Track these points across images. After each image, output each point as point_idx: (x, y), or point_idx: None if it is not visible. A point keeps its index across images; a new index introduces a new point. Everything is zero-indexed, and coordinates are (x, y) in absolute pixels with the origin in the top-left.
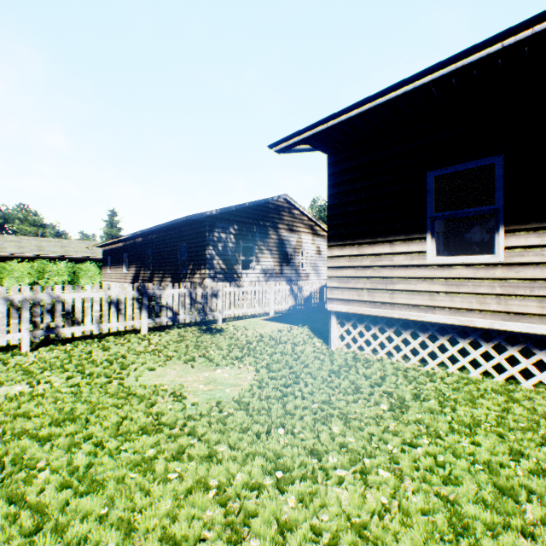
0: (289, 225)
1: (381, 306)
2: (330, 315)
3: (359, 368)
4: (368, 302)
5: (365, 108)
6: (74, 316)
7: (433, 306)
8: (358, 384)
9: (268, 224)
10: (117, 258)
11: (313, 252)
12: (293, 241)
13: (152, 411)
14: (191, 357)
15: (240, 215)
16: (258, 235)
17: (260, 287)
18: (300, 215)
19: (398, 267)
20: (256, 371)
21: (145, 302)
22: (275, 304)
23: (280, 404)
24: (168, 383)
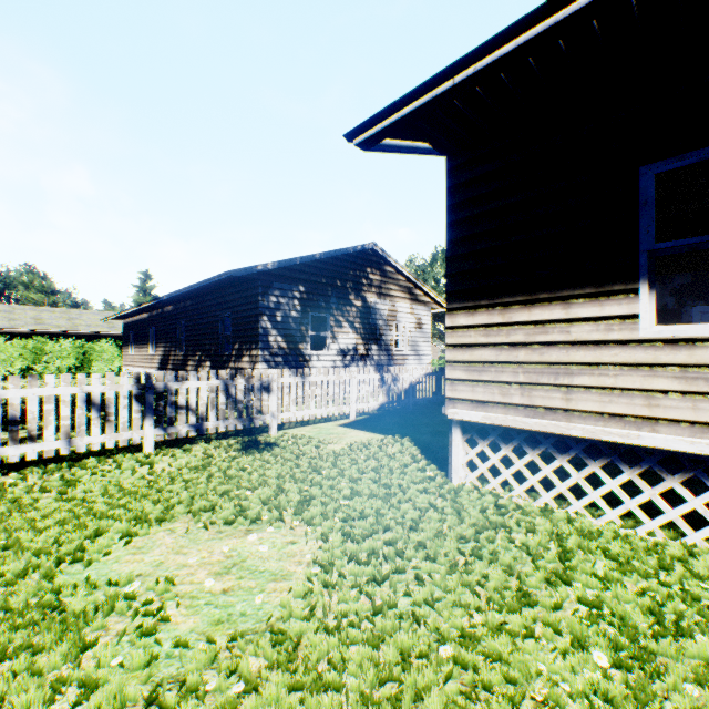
0: (378, 287)
1: (547, 415)
2: (451, 426)
3: (512, 531)
4: (522, 406)
5: (533, 33)
6: (59, 420)
7: (655, 418)
8: (523, 577)
9: (348, 285)
10: (141, 335)
11: (412, 326)
12: (383, 310)
13: (71, 676)
14: (209, 503)
15: (308, 271)
16: (333, 300)
17: (336, 375)
18: (394, 273)
19: (581, 345)
20: (322, 538)
21: (150, 401)
22: (359, 400)
23: (367, 647)
24: (148, 571)
